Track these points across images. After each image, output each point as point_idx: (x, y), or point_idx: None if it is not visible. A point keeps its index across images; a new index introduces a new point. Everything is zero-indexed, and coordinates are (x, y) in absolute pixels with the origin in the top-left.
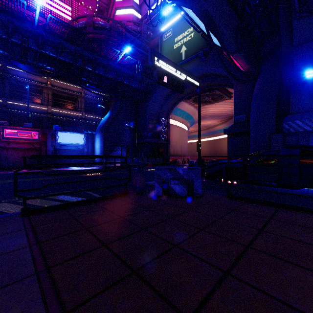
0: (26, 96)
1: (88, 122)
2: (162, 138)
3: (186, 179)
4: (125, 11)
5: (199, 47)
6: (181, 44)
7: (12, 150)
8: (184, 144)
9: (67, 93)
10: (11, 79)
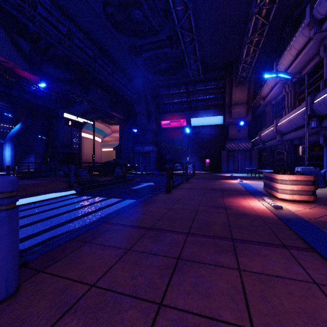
0: None
1: None
2: (74, 148)
3: (74, 170)
4: None
5: None
6: None
7: None
8: (97, 153)
9: None
10: None
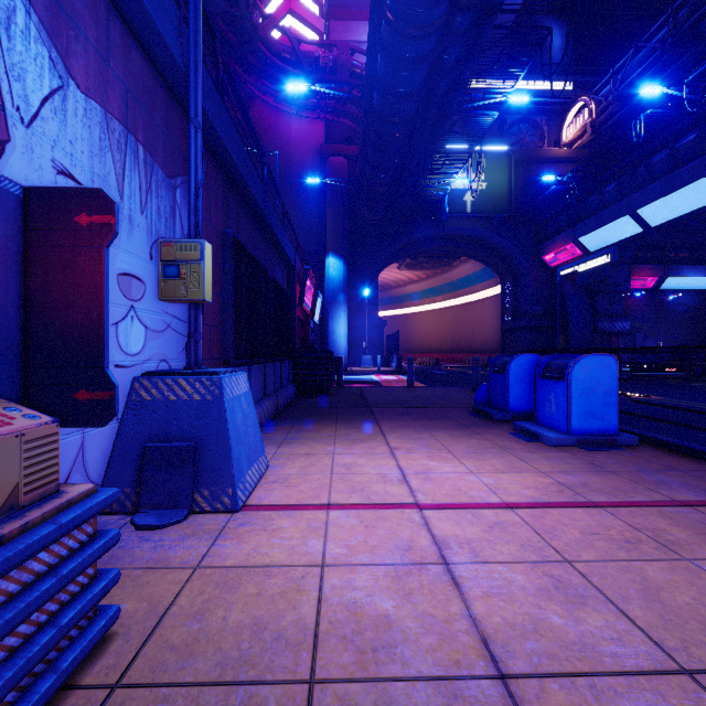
0: None
1: None
2: None
3: None
4: (306, 30)
5: (494, 208)
6: (465, 188)
7: None
8: None
9: None
10: None
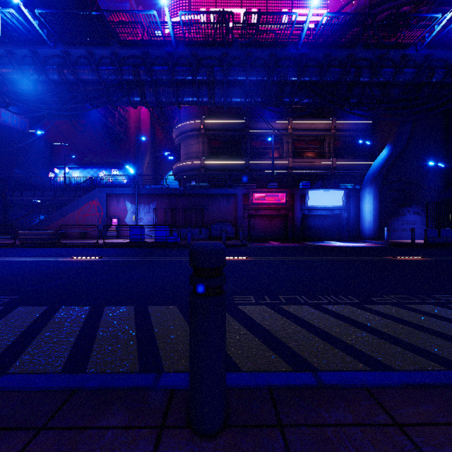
0: (265, 152)
1: (340, 173)
2: None
3: None
4: None
5: None
6: None
7: (258, 218)
8: None
9: (310, 135)
10: (252, 136)
